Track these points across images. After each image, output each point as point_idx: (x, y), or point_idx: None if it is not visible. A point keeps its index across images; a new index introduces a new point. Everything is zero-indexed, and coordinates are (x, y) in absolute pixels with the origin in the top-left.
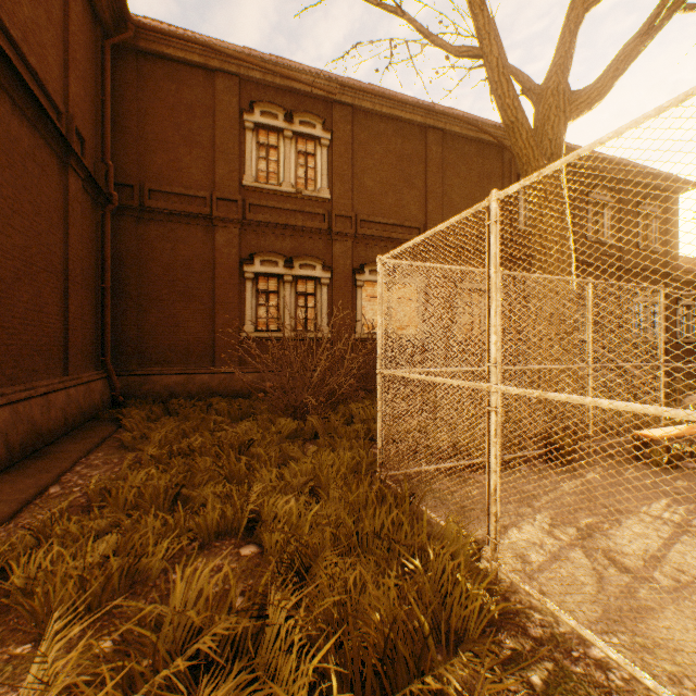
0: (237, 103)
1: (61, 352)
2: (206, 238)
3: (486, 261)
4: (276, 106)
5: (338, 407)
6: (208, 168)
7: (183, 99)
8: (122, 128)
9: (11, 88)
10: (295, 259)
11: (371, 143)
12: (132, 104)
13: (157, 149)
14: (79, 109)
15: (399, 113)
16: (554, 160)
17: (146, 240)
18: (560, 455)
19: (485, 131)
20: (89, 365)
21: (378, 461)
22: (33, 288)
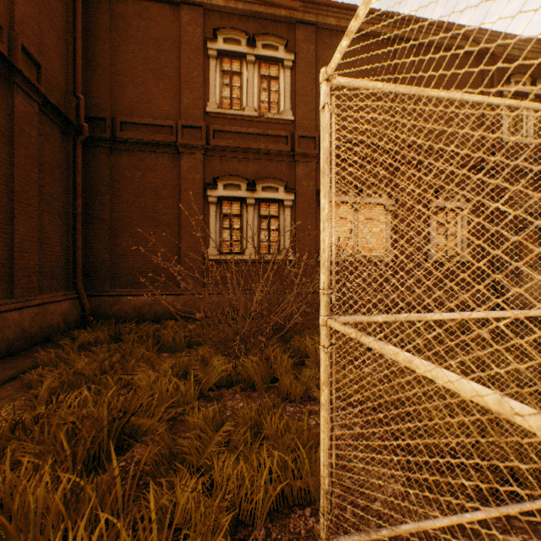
0: (201, 33)
1: (4, 275)
2: (172, 165)
3: None
4: (239, 31)
5: (292, 338)
6: (174, 98)
7: (151, 34)
8: (96, 66)
9: None
10: (257, 182)
11: None
12: (105, 43)
13: (127, 84)
14: (34, 33)
15: (366, 27)
16: None
17: (118, 170)
18: None
19: (464, 33)
20: (56, 287)
21: (322, 518)
22: None
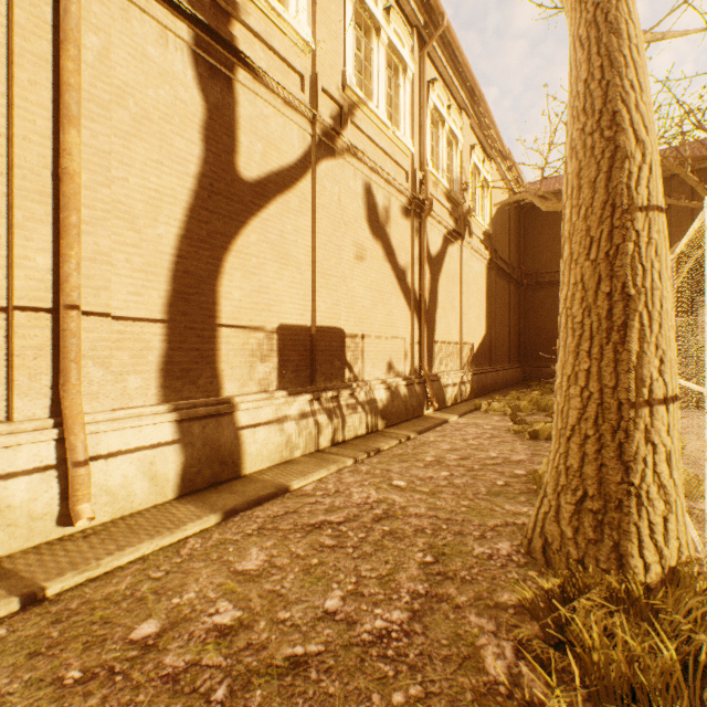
0: None
1: (507, 355)
2: None
3: None
4: None
5: None
6: None
7: (557, 220)
8: (526, 247)
9: (499, 273)
10: None
11: None
12: (531, 234)
13: (543, 251)
14: (512, 256)
15: None
16: None
17: (538, 299)
18: None
19: None
20: (514, 361)
21: None
22: (502, 333)
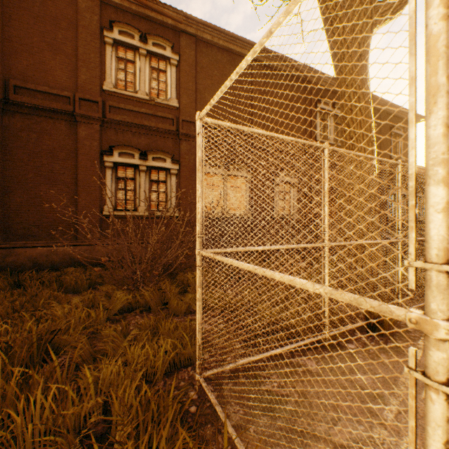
0: (98, 21)
1: None
2: (69, 131)
3: (410, 4)
4: (132, 27)
5: (178, 275)
6: (71, 72)
7: (48, 11)
8: None
9: None
10: (148, 153)
11: (210, 67)
12: None
13: (22, 51)
14: None
15: (232, 46)
16: (362, 60)
17: (11, 130)
18: (381, 327)
19: (294, 66)
20: None
21: (198, 361)
22: None
